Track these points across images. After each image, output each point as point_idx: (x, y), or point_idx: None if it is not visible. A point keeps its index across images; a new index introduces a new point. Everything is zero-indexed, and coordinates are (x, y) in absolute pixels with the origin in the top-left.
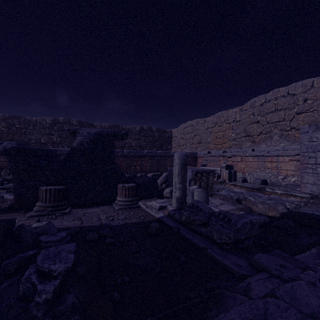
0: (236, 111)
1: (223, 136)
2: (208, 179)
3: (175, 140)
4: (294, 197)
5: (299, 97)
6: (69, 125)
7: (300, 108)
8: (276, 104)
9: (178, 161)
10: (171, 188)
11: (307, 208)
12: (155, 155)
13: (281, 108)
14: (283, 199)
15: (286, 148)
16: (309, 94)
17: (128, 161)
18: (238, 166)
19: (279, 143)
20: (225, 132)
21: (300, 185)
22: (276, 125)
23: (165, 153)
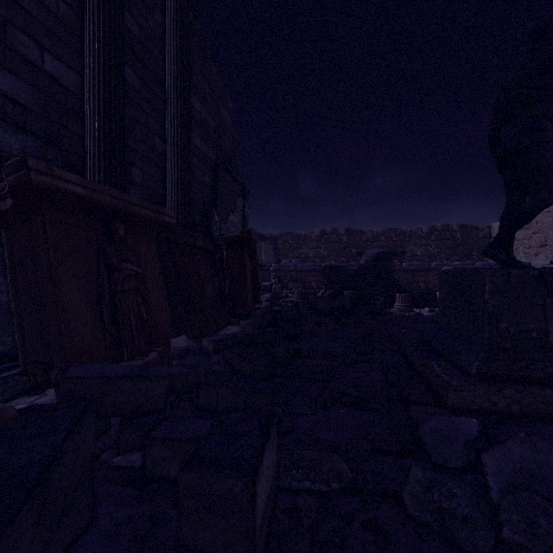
0: None
1: None
2: None
3: None
4: None
5: None
6: (336, 235)
7: None
8: None
9: None
10: None
11: None
12: None
13: None
14: None
15: None
16: None
17: (408, 276)
18: None
19: None
20: None
21: None
22: None
23: (465, 265)
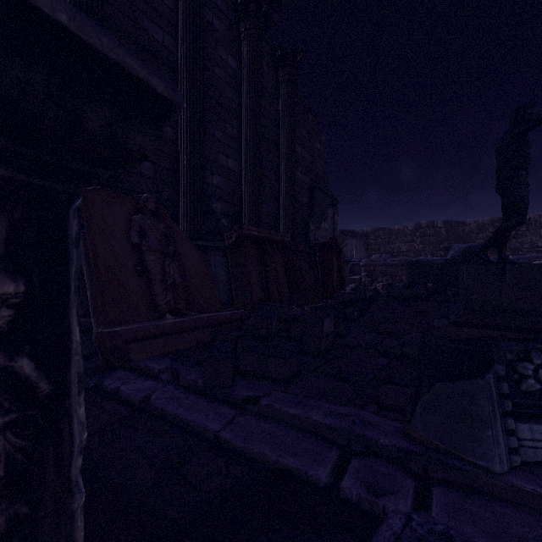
0: None
1: None
2: None
3: None
4: None
5: None
6: (433, 228)
7: None
8: None
9: None
10: None
11: None
12: None
13: None
14: None
15: None
16: None
17: None
18: None
19: None
20: None
21: None
22: None
23: None
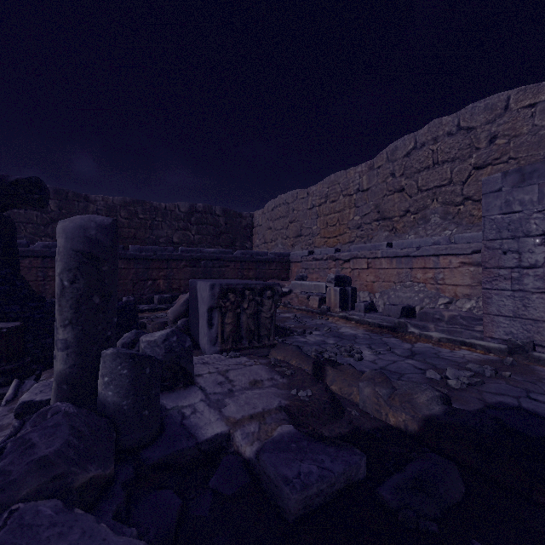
0: (362, 170)
1: (338, 220)
2: (259, 307)
3: (259, 232)
4: (468, 348)
5: (481, 132)
6: None
7: (483, 156)
8: (436, 151)
9: (63, 244)
10: (129, 334)
11: (502, 386)
12: (200, 258)
13: (446, 159)
14: (443, 354)
15: (454, 238)
16: (500, 125)
17: (138, 268)
18: (363, 279)
19: (440, 231)
20: (342, 213)
21: (483, 320)
22: (435, 193)
23: (223, 253)
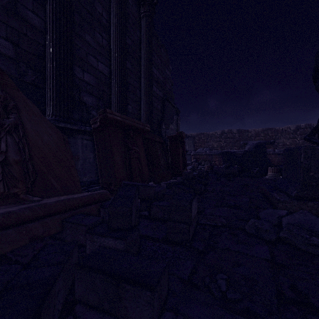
0: None
1: None
2: None
3: None
4: None
5: None
6: (231, 133)
7: None
8: None
9: None
10: None
11: None
12: None
13: None
14: None
15: None
16: None
17: (279, 157)
18: None
19: None
20: None
21: None
22: None
23: None
